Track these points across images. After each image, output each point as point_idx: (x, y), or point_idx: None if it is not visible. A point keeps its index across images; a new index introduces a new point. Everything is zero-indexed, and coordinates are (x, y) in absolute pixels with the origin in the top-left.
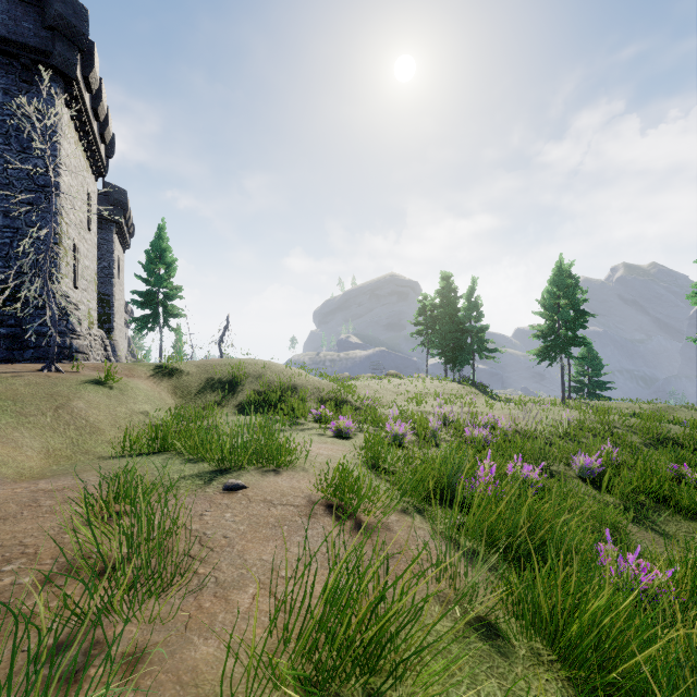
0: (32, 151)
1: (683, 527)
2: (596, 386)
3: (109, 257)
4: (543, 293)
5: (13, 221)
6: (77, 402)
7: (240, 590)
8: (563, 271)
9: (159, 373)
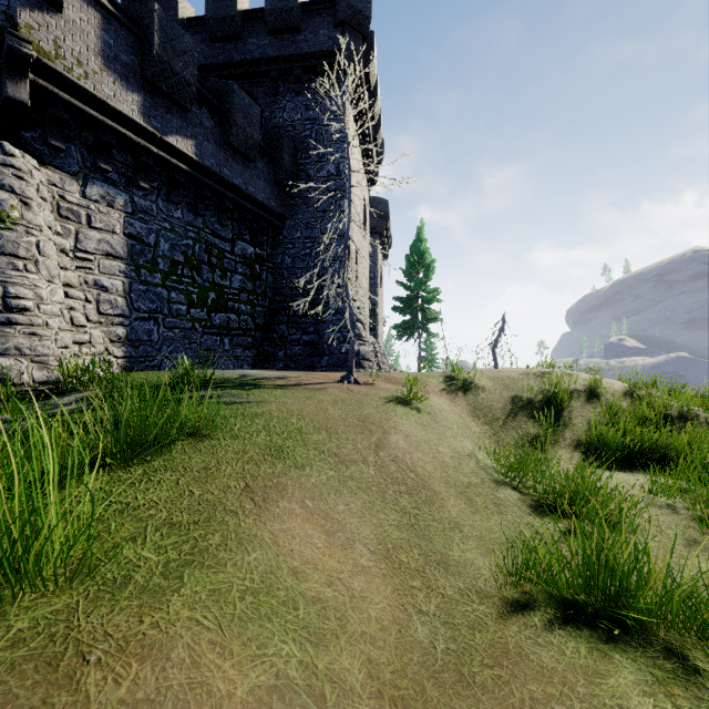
0: (325, 159)
1: None
2: None
3: (374, 268)
4: None
5: (312, 231)
6: (396, 437)
7: None
8: None
9: (451, 386)
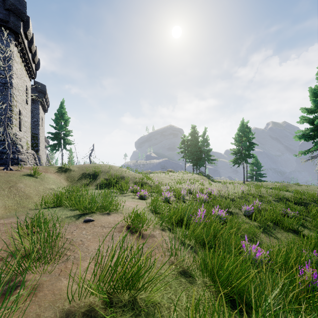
0: None
1: (284, 235)
2: (258, 175)
3: (37, 116)
4: (235, 134)
5: None
6: (20, 184)
7: (84, 261)
8: (244, 125)
9: (60, 170)
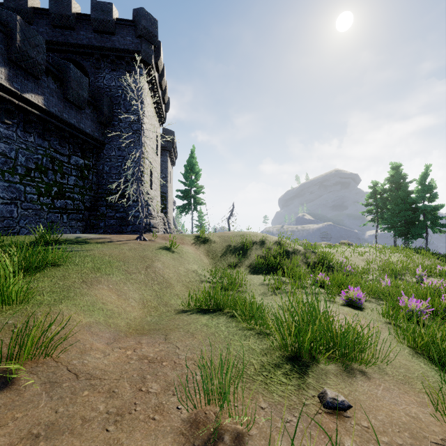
0: (130, 111)
1: None
2: None
3: (165, 171)
4: None
5: (122, 152)
6: (157, 263)
7: None
8: None
9: (198, 241)
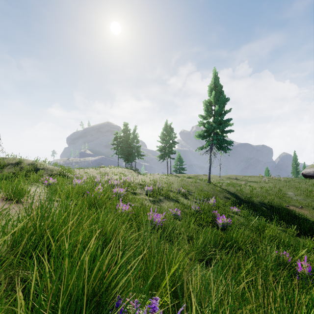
0: None
1: (167, 203)
2: (181, 169)
3: None
4: (161, 133)
5: None
6: None
7: None
8: (167, 126)
9: None
